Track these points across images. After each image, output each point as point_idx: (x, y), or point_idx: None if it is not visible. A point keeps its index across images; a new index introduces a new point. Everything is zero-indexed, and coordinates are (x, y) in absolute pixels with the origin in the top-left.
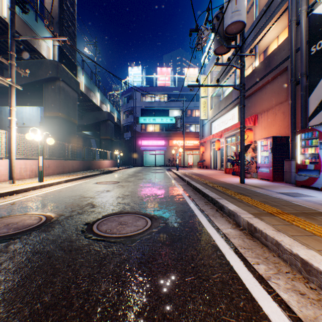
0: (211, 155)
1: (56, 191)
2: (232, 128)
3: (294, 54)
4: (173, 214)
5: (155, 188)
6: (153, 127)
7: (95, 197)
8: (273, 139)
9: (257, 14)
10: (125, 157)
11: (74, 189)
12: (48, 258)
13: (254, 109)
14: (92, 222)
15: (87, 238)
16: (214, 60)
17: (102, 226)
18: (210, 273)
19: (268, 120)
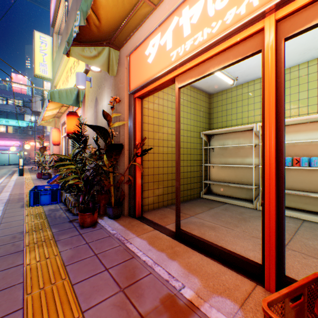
0: None
1: None
2: None
3: None
4: None
5: None
6: (7, 128)
7: None
8: None
9: None
10: None
11: None
12: None
13: None
14: None
15: None
16: None
17: None
18: None
19: None
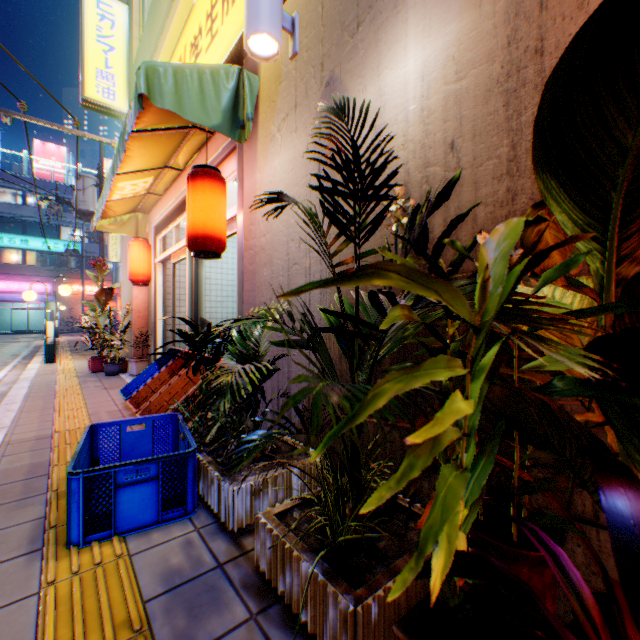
0: None
1: None
2: None
3: None
4: None
5: None
6: (24, 255)
7: None
8: None
9: None
10: None
11: None
12: None
13: None
14: None
15: None
16: None
17: None
18: None
19: None
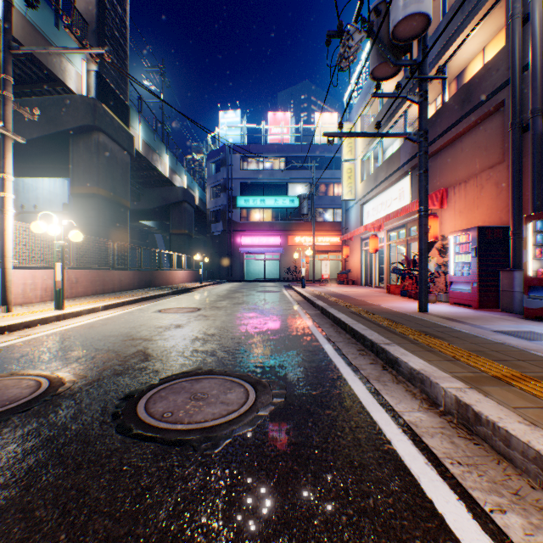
0: (362, 262)
1: (84, 327)
2: (400, 213)
3: (519, 76)
4: (300, 376)
5: (264, 321)
6: (261, 214)
7: (152, 339)
8: (480, 232)
9: (446, 12)
10: (213, 265)
11: (118, 323)
12: (22, 490)
13: (440, 180)
14: (138, 394)
15: (121, 433)
16: (366, 95)
17: (156, 404)
18: (395, 541)
19: (468, 198)
